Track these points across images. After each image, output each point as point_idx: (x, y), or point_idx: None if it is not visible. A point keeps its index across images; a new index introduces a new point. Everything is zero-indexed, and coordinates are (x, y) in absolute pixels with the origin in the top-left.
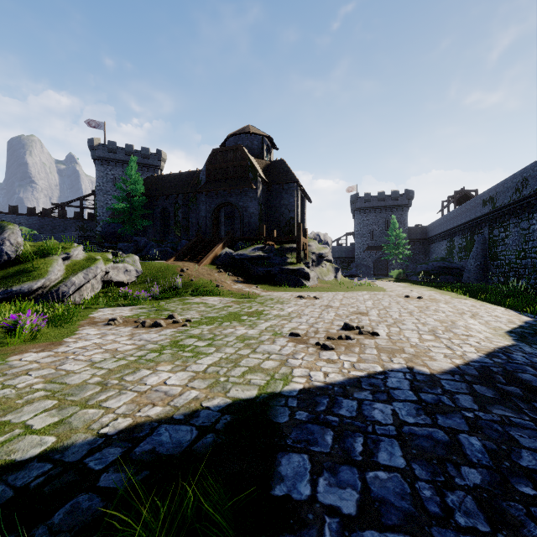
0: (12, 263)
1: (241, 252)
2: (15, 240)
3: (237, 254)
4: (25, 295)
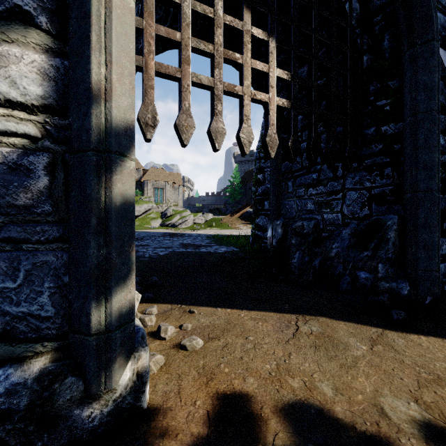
0: (169, 217)
1: (251, 211)
2: (170, 211)
3: (249, 211)
4: (167, 225)
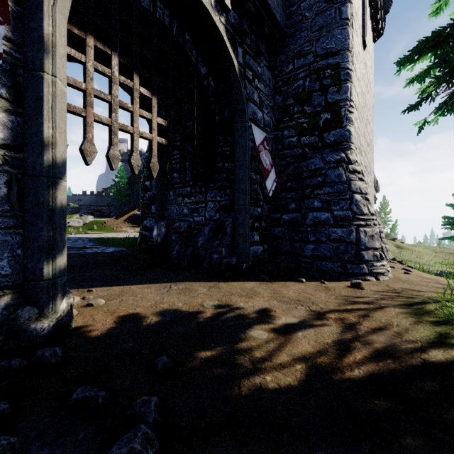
0: None
1: (139, 213)
2: None
3: (137, 214)
4: None
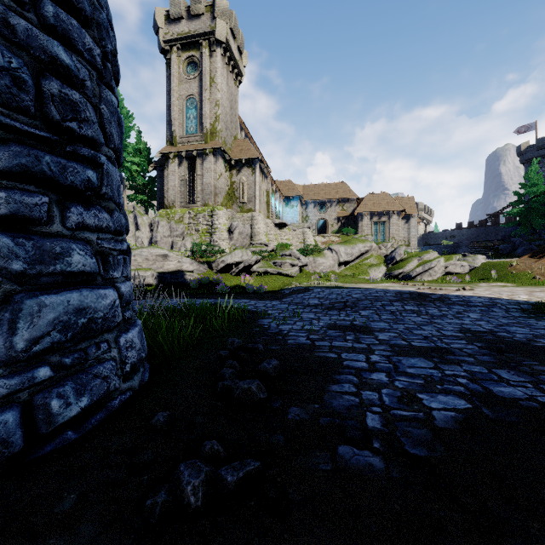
0: (399, 262)
1: None
2: (399, 252)
3: None
4: (396, 276)
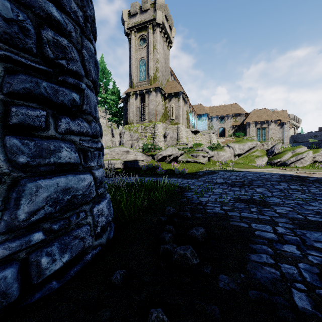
0: (277, 154)
1: None
2: (277, 147)
3: None
4: (275, 163)
